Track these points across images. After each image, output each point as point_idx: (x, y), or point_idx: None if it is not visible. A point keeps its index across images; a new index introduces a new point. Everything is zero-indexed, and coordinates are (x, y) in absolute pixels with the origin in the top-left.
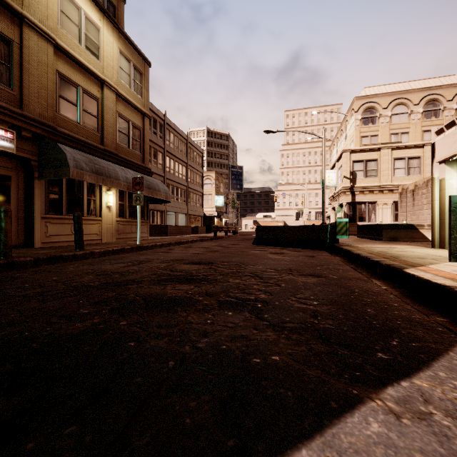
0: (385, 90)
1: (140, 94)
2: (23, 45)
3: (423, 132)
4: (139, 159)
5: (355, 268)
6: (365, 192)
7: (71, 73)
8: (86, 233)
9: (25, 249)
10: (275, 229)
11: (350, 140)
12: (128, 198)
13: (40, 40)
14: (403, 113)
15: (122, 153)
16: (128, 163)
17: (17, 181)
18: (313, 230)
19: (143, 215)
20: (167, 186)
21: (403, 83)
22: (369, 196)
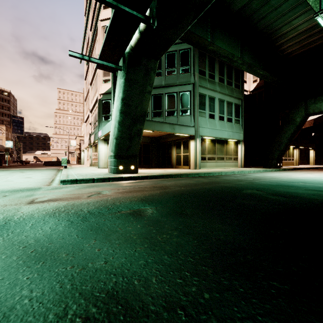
0: None
1: None
2: None
3: None
4: None
5: (62, 167)
6: None
7: None
8: None
9: None
10: (50, 161)
11: None
12: None
13: None
14: None
15: None
16: None
17: None
18: (59, 162)
19: None
20: None
21: None
22: None
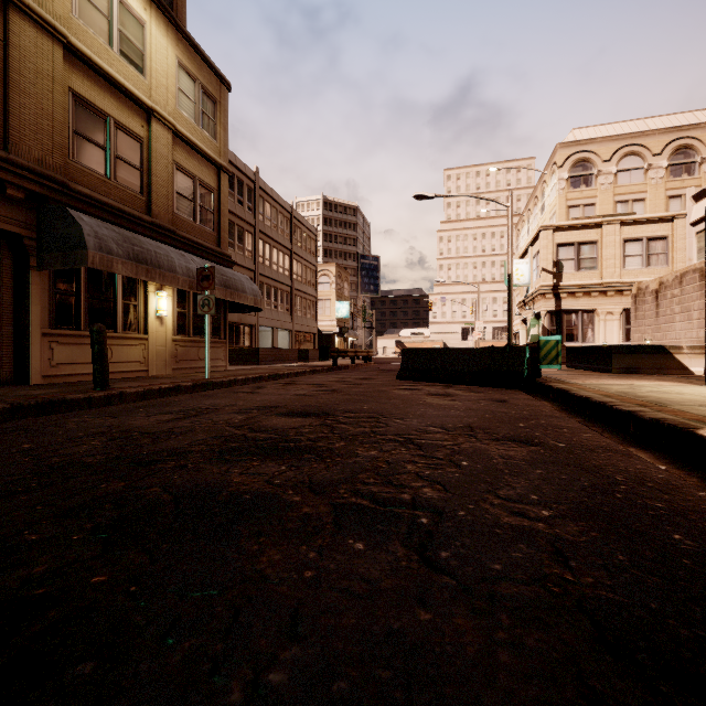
0: (607, 132)
1: (213, 135)
2: (10, 42)
3: (669, 199)
4: (212, 240)
5: (586, 424)
6: (577, 294)
7: (94, 94)
8: (121, 360)
9: (11, 387)
10: (435, 354)
11: (550, 212)
12: (194, 303)
13: (40, 36)
14: (635, 169)
15: (183, 230)
16: (193, 245)
17: (1, 273)
18: (499, 355)
19: (218, 331)
20: (260, 286)
21: (635, 120)
22: (584, 300)
